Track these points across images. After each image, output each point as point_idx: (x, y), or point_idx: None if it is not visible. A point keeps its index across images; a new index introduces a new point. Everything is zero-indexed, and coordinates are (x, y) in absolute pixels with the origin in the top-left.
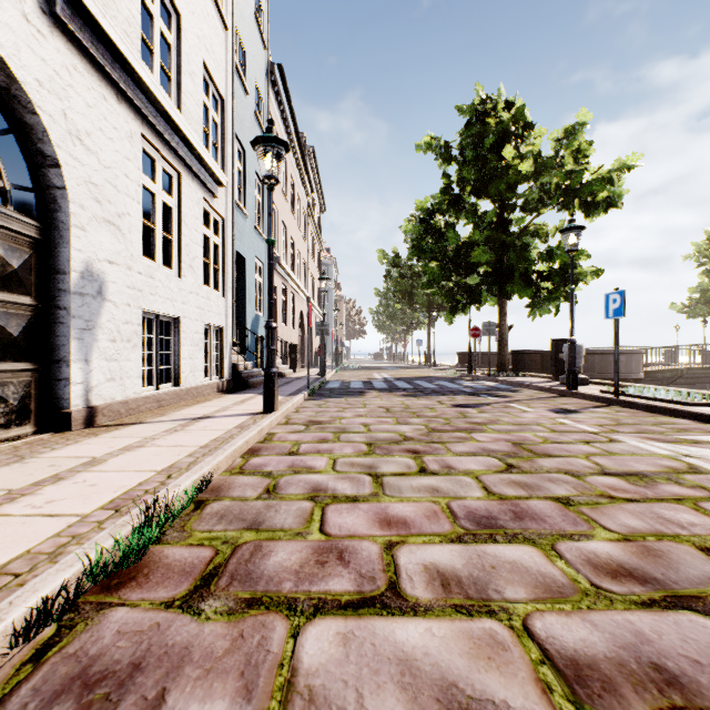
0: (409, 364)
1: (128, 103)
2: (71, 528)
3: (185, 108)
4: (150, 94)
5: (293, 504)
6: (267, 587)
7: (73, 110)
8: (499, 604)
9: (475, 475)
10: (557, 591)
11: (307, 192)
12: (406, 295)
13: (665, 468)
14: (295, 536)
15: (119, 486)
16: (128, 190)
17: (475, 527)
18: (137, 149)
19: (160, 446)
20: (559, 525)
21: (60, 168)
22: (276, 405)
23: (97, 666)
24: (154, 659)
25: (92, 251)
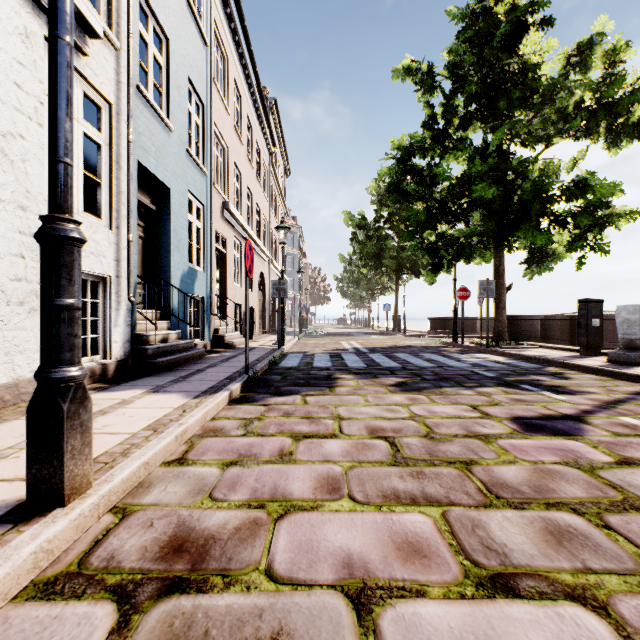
0: (375, 329)
1: None
2: None
3: None
4: None
5: None
6: None
7: None
8: None
9: None
10: None
11: (269, 145)
12: (373, 258)
13: None
14: None
15: None
16: None
17: None
18: None
19: None
20: None
21: None
22: (78, 479)
23: None
24: None
25: None
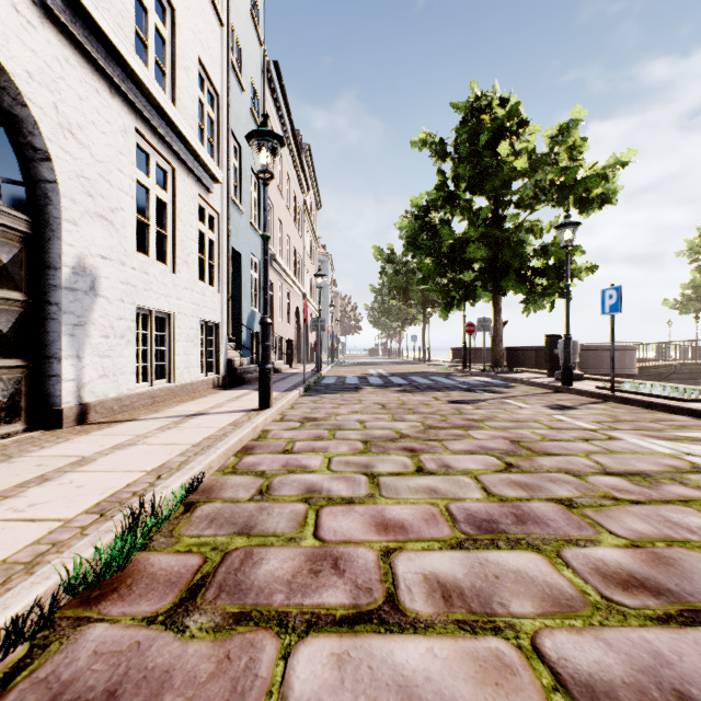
0: (404, 359)
1: (121, 97)
2: (52, 534)
3: (180, 103)
4: (144, 88)
5: (286, 506)
6: (257, 600)
7: (65, 103)
8: (505, 619)
9: (473, 475)
10: (566, 605)
11: (303, 189)
12: (401, 291)
13: (667, 467)
14: (288, 542)
15: (106, 487)
16: (121, 184)
17: (476, 532)
18: (130, 143)
19: (151, 444)
20: (563, 529)
21: (51, 161)
22: (271, 401)
23: (68, 693)
24: (132, 685)
25: (84, 246)
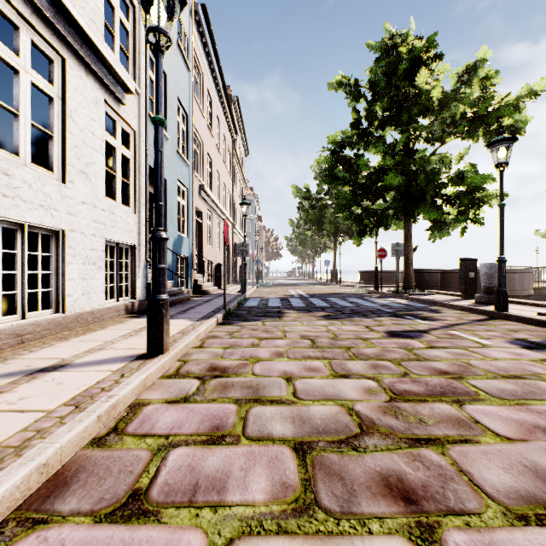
0: (318, 281)
1: None
2: None
3: None
4: None
5: None
6: None
7: None
8: None
9: None
10: None
11: (232, 134)
12: (316, 223)
13: None
14: None
15: None
16: None
17: None
18: None
19: None
20: None
21: None
22: (166, 344)
23: None
24: None
25: None
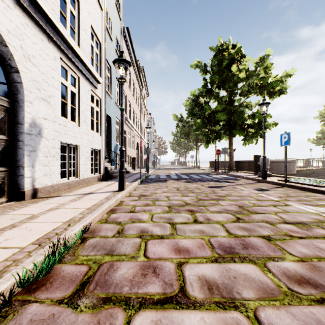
0: (187, 166)
1: (53, 43)
2: (14, 255)
3: (82, 46)
4: (64, 39)
5: (131, 239)
6: (115, 290)
7: (26, 45)
8: (240, 301)
9: (221, 223)
10: (270, 293)
11: (140, 87)
12: (186, 135)
13: (315, 220)
14: (131, 258)
15: (43, 230)
16: (53, 84)
17: (223, 253)
18: (58, 65)
19: (67, 208)
20: (266, 252)
21: (19, 73)
22: (125, 187)
23: None
24: None
25: (35, 113)
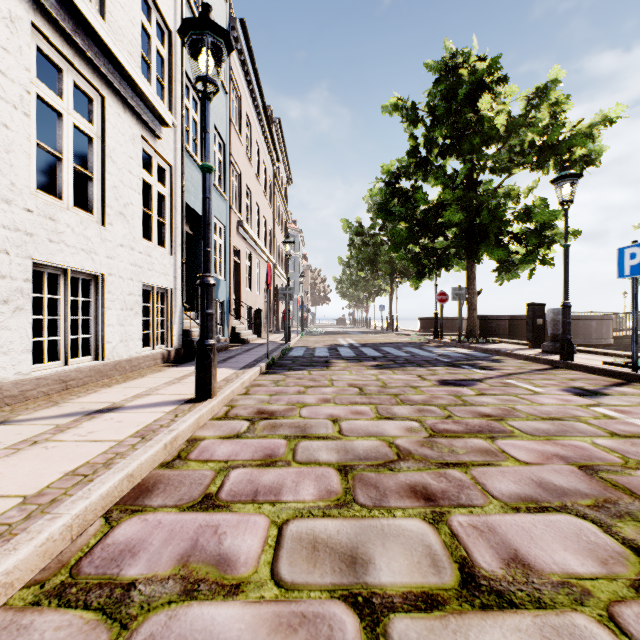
0: (372, 329)
1: None
2: None
3: (112, 18)
4: None
5: None
6: None
7: None
8: None
9: (601, 606)
10: None
11: (274, 161)
12: (369, 263)
13: None
14: None
15: None
16: (3, 91)
17: None
18: (22, 40)
19: None
20: None
21: None
22: (214, 389)
23: None
24: None
25: None
